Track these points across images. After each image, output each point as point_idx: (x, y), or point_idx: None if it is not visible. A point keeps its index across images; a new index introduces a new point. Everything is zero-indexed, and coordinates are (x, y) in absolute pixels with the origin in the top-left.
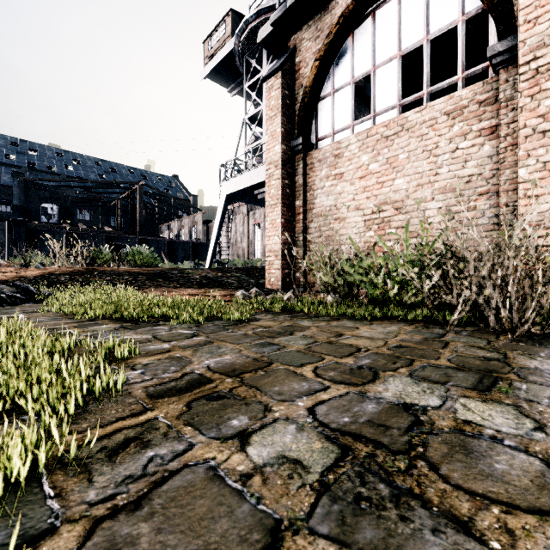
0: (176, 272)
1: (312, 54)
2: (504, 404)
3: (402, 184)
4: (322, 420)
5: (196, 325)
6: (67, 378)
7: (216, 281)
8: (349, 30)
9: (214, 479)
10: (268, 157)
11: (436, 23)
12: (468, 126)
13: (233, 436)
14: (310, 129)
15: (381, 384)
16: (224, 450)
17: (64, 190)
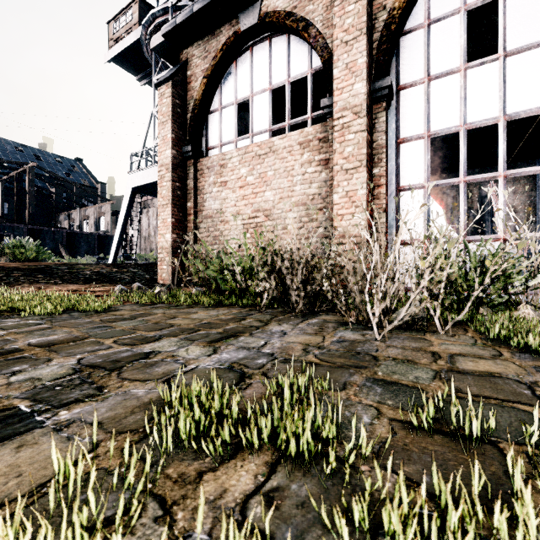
0: (64, 268)
1: (201, 71)
2: (212, 347)
3: (270, 196)
4: (82, 362)
5: (51, 316)
6: None
7: (107, 277)
8: (232, 57)
9: None
10: (160, 160)
11: (295, 70)
12: (313, 156)
13: (7, 374)
14: (201, 138)
15: (153, 343)
16: None
17: None
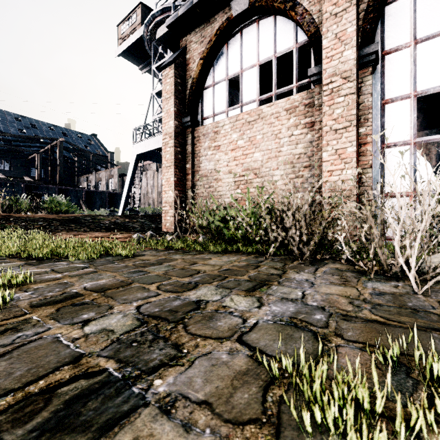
0: (89, 219)
1: (198, 54)
2: (254, 297)
3: (259, 156)
4: (142, 311)
5: (91, 260)
6: None
7: (122, 226)
8: (224, 40)
9: (56, 341)
10: (164, 129)
11: (281, 46)
12: (299, 120)
13: (79, 323)
14: (197, 110)
15: (194, 291)
16: (70, 329)
17: None
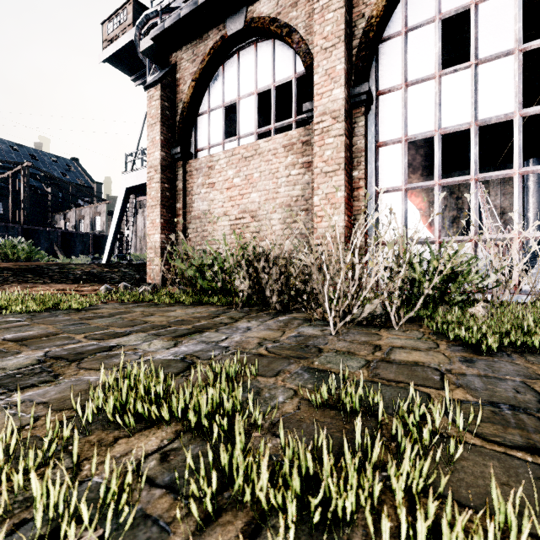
0: (55, 268)
1: (190, 74)
2: (175, 341)
3: (256, 197)
4: (48, 354)
5: (32, 314)
6: None
7: (97, 276)
8: (220, 61)
9: None
10: (149, 161)
11: (280, 74)
12: (296, 159)
13: None
14: (190, 140)
15: (120, 338)
16: None
17: None
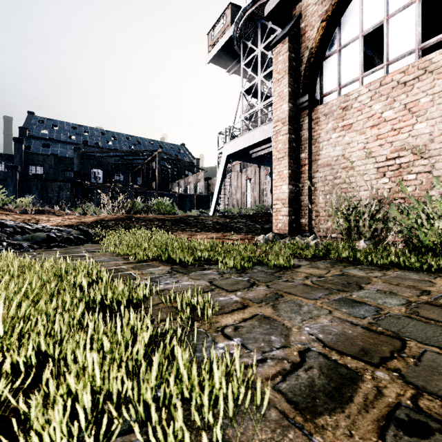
0: (192, 219)
1: (318, 17)
2: None
3: (424, 128)
4: None
5: (241, 270)
6: (185, 375)
7: (227, 226)
8: None
9: None
10: (275, 116)
11: None
12: None
13: None
14: (315, 87)
15: None
16: None
17: (107, 159)
